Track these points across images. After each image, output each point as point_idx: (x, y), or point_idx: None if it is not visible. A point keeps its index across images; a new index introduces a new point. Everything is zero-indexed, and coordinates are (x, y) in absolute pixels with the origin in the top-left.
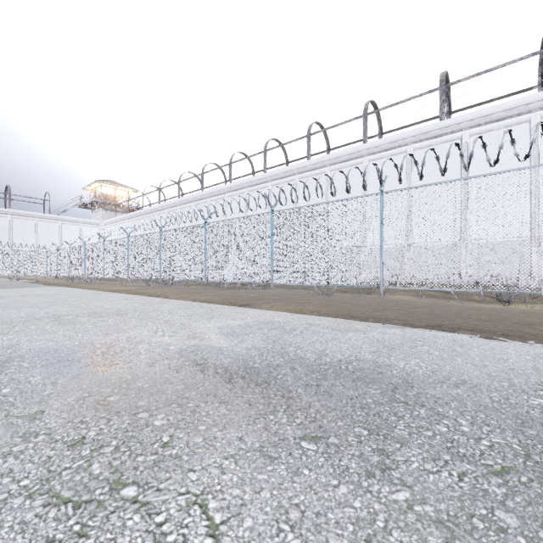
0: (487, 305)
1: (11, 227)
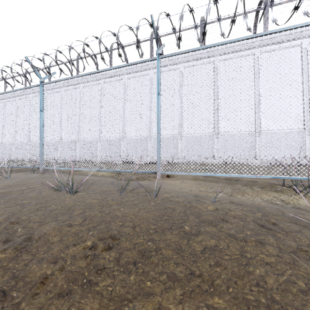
0: (284, 197)
1: None
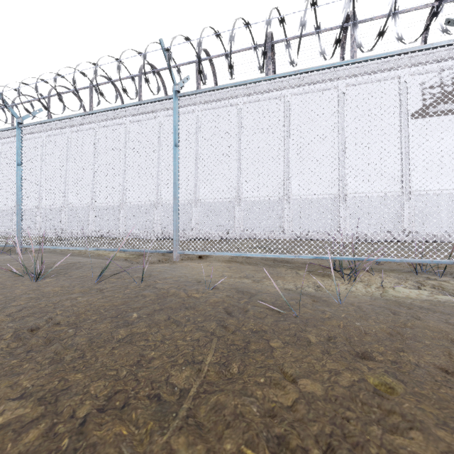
0: (325, 282)
1: None
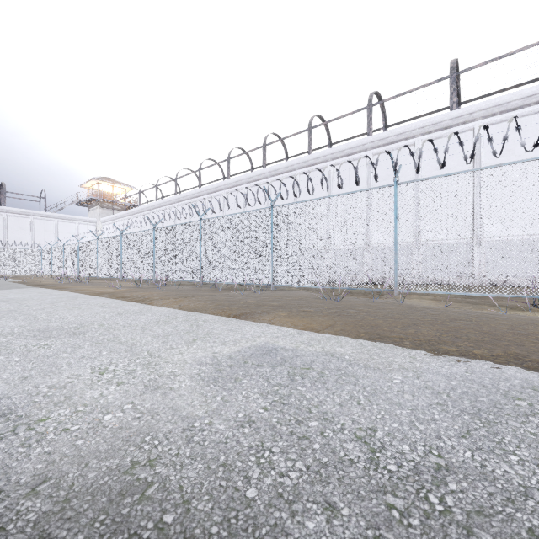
0: (524, 313)
1: (6, 225)
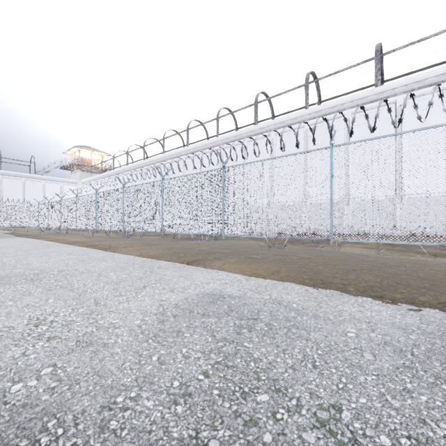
0: None
1: (1, 185)
